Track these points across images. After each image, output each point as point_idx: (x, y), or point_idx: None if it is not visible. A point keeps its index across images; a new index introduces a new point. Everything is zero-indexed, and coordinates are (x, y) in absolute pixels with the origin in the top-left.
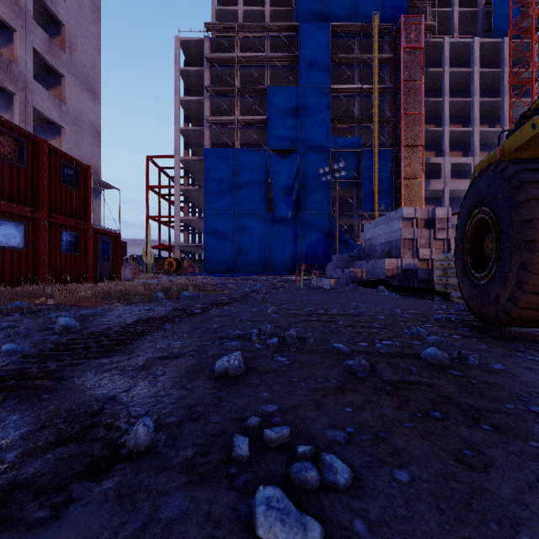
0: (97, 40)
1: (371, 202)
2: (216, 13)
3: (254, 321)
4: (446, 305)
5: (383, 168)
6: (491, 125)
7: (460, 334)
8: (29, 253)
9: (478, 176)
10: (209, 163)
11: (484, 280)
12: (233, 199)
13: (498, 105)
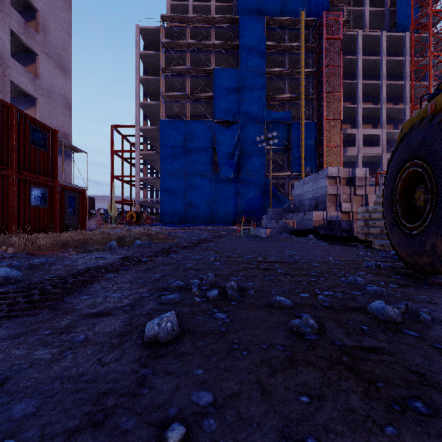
0: (67, 25)
1: (299, 165)
2: (171, 6)
3: (197, 269)
4: (371, 252)
5: (309, 137)
6: (395, 103)
7: (395, 283)
8: None
9: (410, 131)
10: (164, 132)
11: (417, 230)
12: (185, 162)
13: (401, 87)
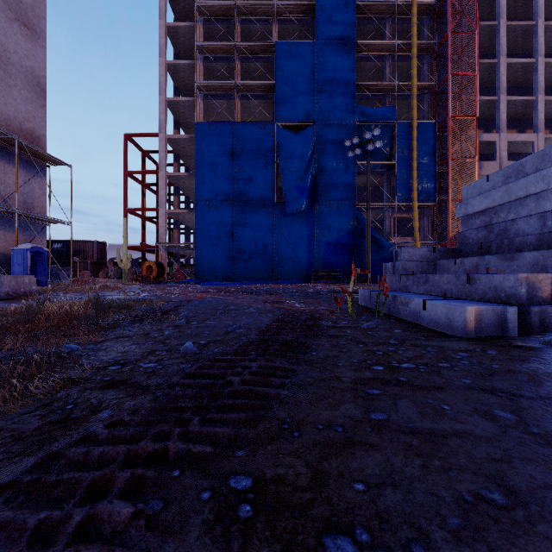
0: None
1: (408, 190)
2: None
3: None
4: None
5: (423, 145)
6: None
7: None
8: None
9: None
10: (201, 141)
11: None
12: (232, 186)
13: None
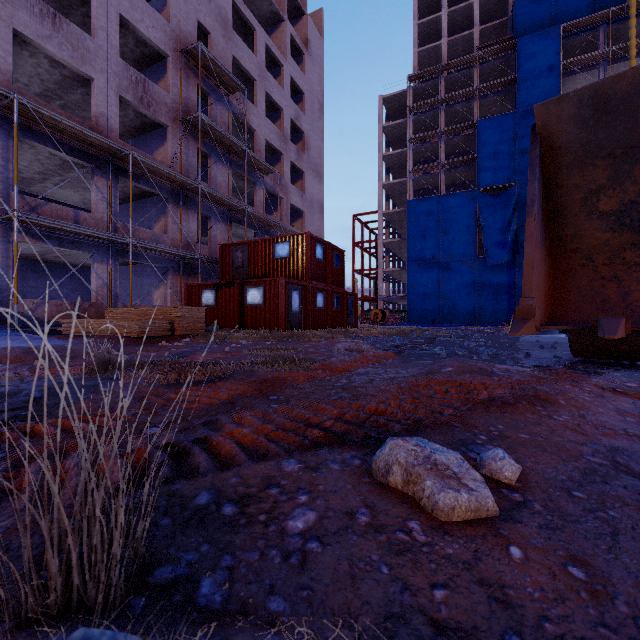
0: (321, 132)
1: None
2: (418, 54)
3: None
4: None
5: None
6: None
7: None
8: (325, 310)
9: None
10: (412, 214)
11: None
12: (438, 247)
13: None
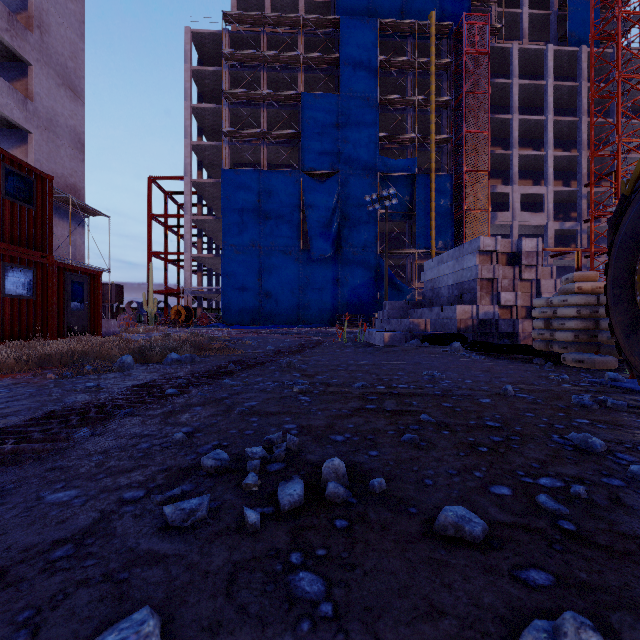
0: (79, 21)
1: (427, 238)
2: (238, 1)
3: (266, 413)
4: (566, 373)
5: (441, 197)
6: (566, 149)
7: None
8: None
9: None
10: (228, 187)
11: None
12: (258, 232)
13: (575, 126)
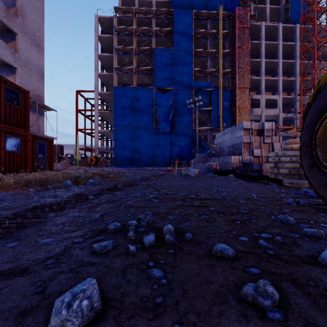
0: (41, 12)
1: (218, 122)
2: (122, 1)
3: (137, 207)
4: (284, 189)
5: (225, 100)
6: (288, 76)
7: (324, 222)
8: None
9: None
10: (116, 96)
11: None
12: (132, 118)
13: (293, 64)
